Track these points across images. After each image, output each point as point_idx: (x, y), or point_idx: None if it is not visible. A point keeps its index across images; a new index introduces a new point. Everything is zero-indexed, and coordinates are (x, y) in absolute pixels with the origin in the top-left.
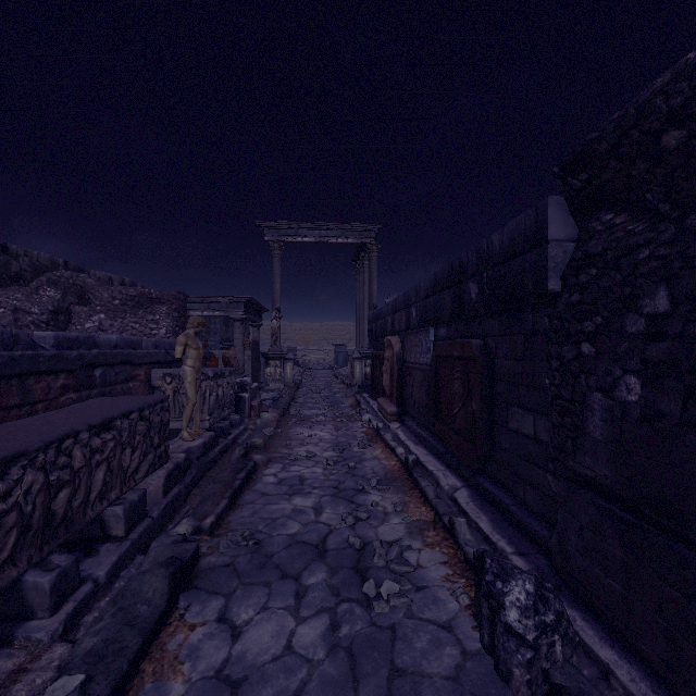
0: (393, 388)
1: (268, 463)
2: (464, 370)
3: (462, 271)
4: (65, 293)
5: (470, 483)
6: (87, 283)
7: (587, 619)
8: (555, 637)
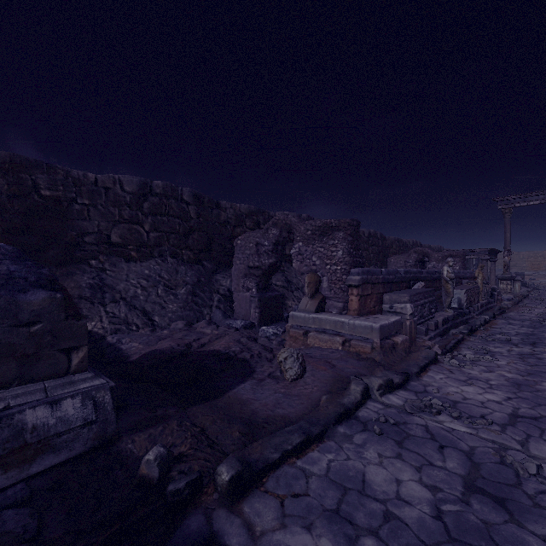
0: None
1: (509, 312)
2: None
3: None
4: (418, 255)
5: None
6: (428, 252)
7: None
8: None
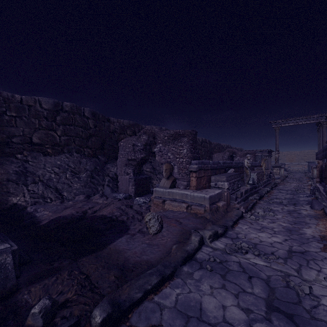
0: (319, 175)
1: (279, 185)
2: (326, 168)
3: (323, 150)
4: (230, 153)
5: (325, 188)
6: (235, 151)
7: (325, 193)
8: (315, 190)
